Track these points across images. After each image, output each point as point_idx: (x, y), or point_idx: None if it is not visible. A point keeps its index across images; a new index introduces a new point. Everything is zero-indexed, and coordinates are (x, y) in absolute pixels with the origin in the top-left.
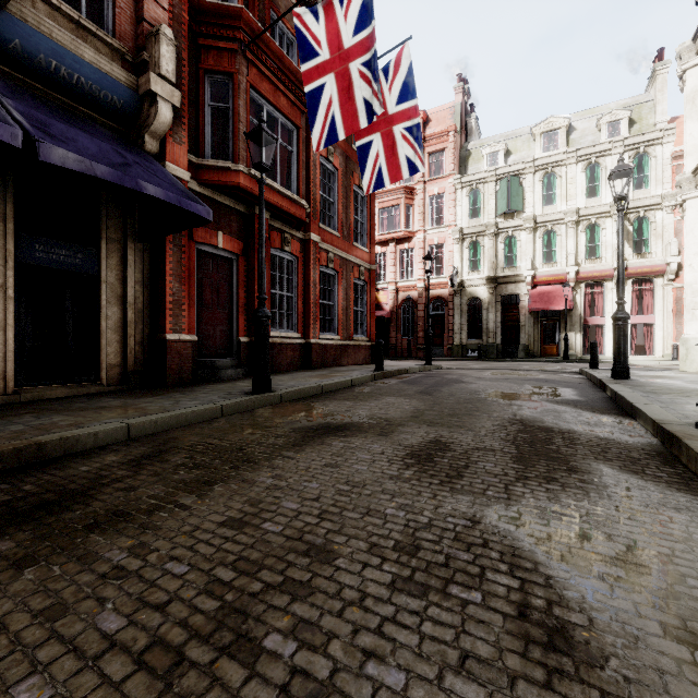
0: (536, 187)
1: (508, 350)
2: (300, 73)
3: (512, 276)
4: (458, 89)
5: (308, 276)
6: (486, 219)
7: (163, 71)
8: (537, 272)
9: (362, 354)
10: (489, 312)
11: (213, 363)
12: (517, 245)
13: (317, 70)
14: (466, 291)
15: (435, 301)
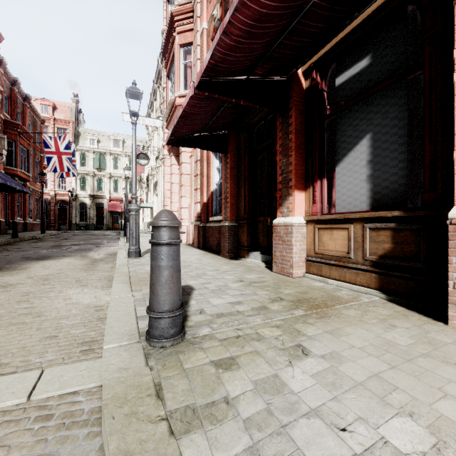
0: (111, 161)
1: (99, 226)
2: (31, 134)
3: (101, 195)
4: (74, 100)
5: (25, 198)
6: (89, 168)
7: (5, 148)
8: (111, 195)
9: (39, 227)
10: (90, 210)
11: (5, 228)
12: (103, 183)
13: (51, 152)
14: (79, 199)
15: (61, 202)
